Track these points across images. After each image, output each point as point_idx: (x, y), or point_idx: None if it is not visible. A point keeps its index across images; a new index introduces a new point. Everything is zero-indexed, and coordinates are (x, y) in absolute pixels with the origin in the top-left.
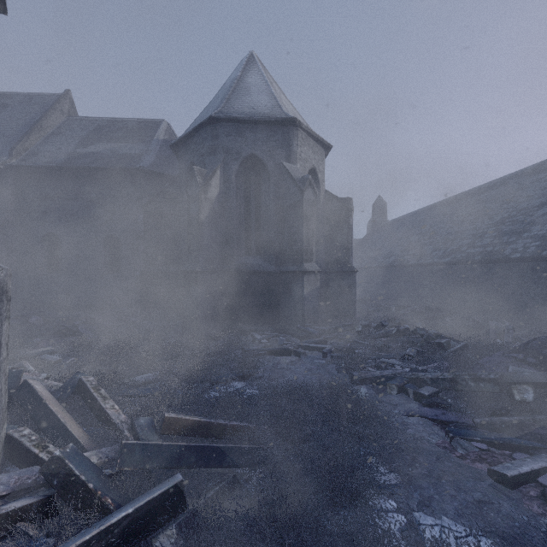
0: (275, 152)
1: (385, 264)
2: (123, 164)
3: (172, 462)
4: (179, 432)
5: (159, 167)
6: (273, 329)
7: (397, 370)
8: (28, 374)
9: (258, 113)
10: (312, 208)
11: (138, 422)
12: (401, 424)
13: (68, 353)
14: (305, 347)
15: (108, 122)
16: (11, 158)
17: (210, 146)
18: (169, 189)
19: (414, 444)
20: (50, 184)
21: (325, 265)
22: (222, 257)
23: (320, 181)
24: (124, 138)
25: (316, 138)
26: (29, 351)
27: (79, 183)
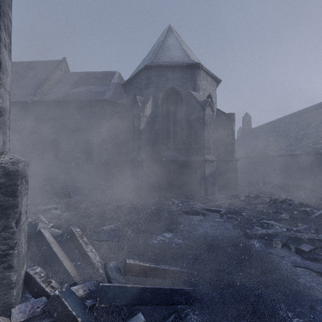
0: (186, 85)
1: (252, 155)
2: (94, 98)
3: (134, 301)
4: (136, 274)
5: (114, 99)
6: (185, 196)
7: (277, 229)
8: (42, 223)
9: (175, 61)
10: (210, 120)
11: (108, 266)
12: (291, 273)
13: (64, 209)
14: (207, 209)
15: (86, 74)
16: (35, 97)
17: (146, 83)
18: (121, 111)
19: (308, 292)
20: (55, 110)
21: (216, 156)
22: (153, 152)
23: (213, 103)
24: (95, 82)
25: (211, 76)
26: (43, 207)
27: (71, 109)
